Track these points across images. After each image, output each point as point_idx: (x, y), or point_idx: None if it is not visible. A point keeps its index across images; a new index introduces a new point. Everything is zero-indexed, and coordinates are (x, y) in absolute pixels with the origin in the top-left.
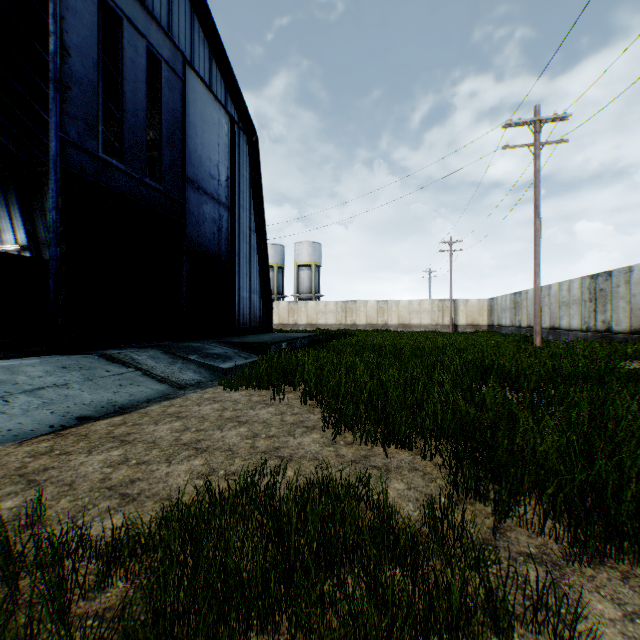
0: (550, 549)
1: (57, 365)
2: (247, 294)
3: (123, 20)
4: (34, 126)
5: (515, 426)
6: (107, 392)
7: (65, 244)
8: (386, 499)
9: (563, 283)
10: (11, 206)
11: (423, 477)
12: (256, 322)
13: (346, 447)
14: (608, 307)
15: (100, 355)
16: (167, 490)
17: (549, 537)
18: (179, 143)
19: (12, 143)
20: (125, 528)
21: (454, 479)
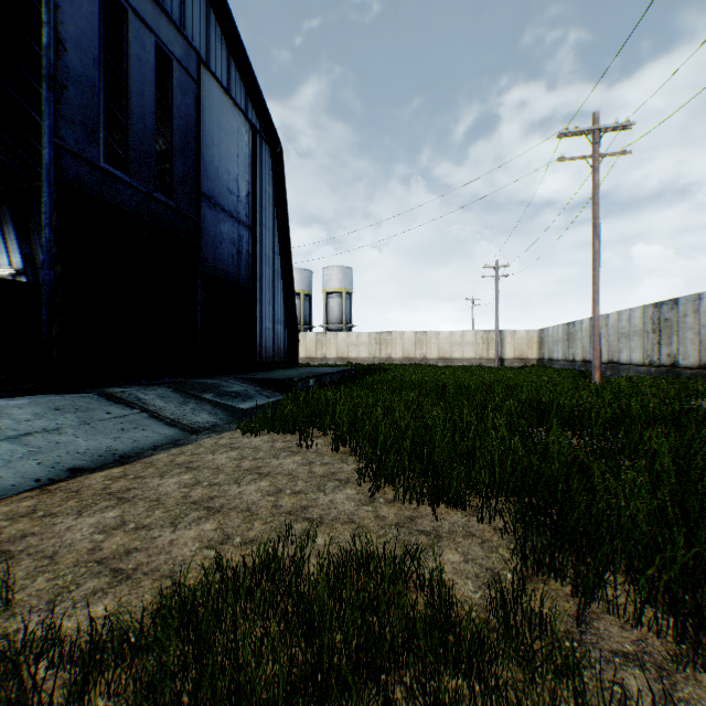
0: (651, 646)
1: (49, 406)
2: (270, 324)
3: (128, 11)
4: (30, 135)
5: (589, 481)
6: (106, 438)
7: (60, 266)
8: (442, 581)
9: (623, 312)
10: (5, 225)
11: (482, 545)
12: (280, 356)
13: (387, 506)
14: (674, 339)
15: (100, 394)
16: (170, 564)
17: (648, 629)
18: (193, 153)
19: (6, 154)
20: (114, 618)
21: (522, 550)
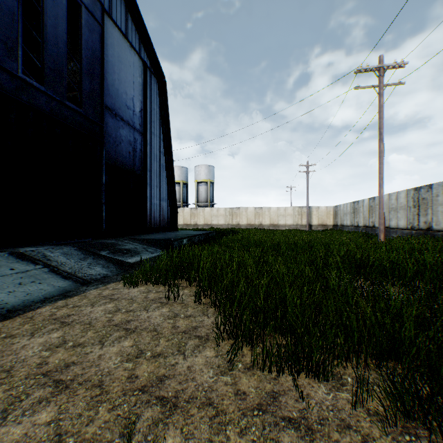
0: None
1: None
2: (157, 201)
3: None
4: None
5: None
6: (1, 292)
7: None
8: None
9: (392, 194)
10: None
11: None
12: (165, 223)
13: (246, 375)
14: (429, 211)
15: (11, 253)
16: None
17: None
18: (98, 76)
19: None
20: None
21: None
